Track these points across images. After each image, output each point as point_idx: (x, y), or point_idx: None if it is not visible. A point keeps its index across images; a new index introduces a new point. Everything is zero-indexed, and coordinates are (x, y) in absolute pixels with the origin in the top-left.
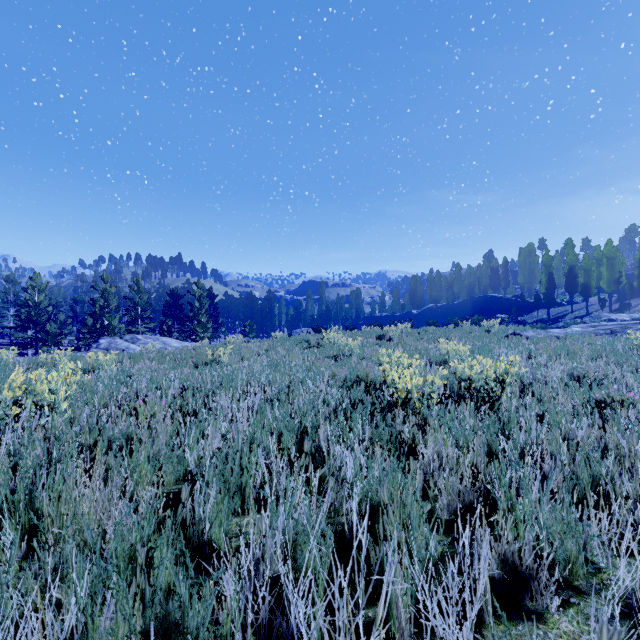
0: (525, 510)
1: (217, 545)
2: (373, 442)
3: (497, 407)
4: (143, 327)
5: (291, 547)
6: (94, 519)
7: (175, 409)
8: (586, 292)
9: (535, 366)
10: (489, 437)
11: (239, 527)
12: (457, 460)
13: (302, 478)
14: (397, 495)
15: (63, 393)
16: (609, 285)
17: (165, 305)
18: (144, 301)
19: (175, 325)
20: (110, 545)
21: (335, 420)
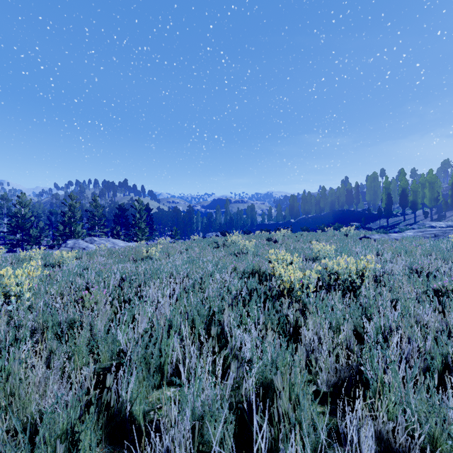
0: (390, 385)
1: (138, 420)
2: (266, 324)
3: (358, 294)
4: (99, 232)
5: (199, 425)
6: (35, 398)
7: (114, 297)
8: (414, 207)
9: (383, 261)
10: (355, 320)
11: (158, 400)
12: (332, 340)
13: (208, 365)
14: (287, 374)
15: (26, 285)
16: (430, 202)
17: (115, 216)
18: (100, 213)
19: (122, 230)
20: (46, 423)
21: (236, 308)
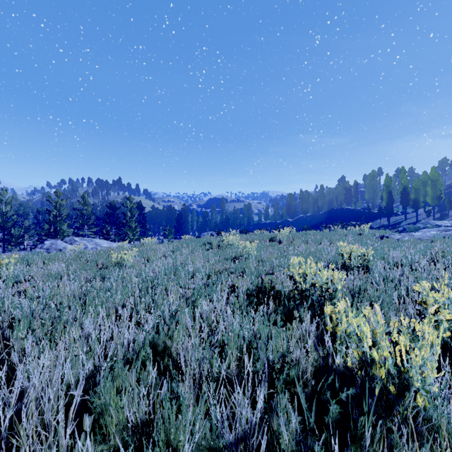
0: None
1: None
2: None
3: None
4: (88, 231)
5: None
6: None
7: None
8: (416, 205)
9: (451, 273)
10: None
11: None
12: None
13: None
14: None
15: None
16: (433, 200)
17: (105, 214)
18: (89, 211)
19: (113, 229)
20: None
21: None
